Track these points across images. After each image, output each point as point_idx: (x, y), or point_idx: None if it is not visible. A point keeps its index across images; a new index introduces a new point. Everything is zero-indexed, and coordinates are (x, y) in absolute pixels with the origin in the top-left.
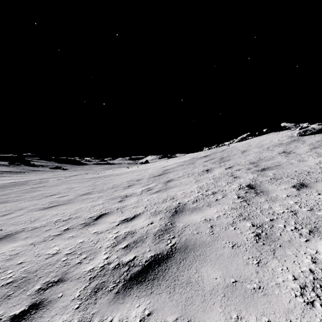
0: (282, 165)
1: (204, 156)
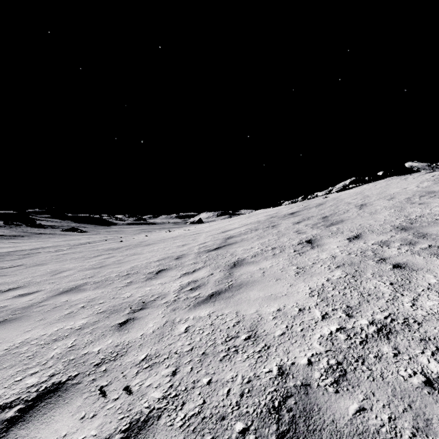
0: None
1: (289, 213)
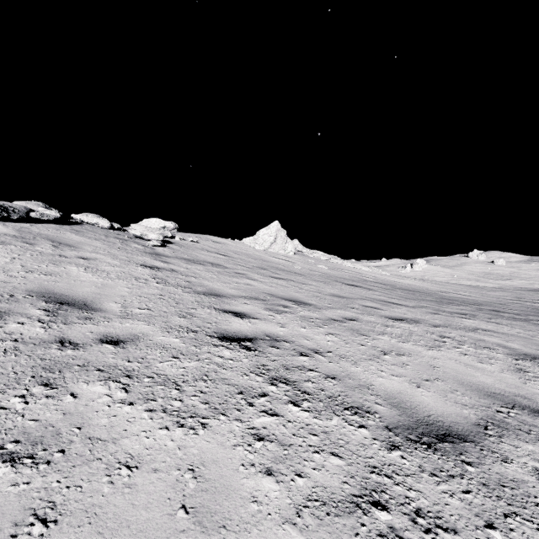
0: (271, 293)
1: None
